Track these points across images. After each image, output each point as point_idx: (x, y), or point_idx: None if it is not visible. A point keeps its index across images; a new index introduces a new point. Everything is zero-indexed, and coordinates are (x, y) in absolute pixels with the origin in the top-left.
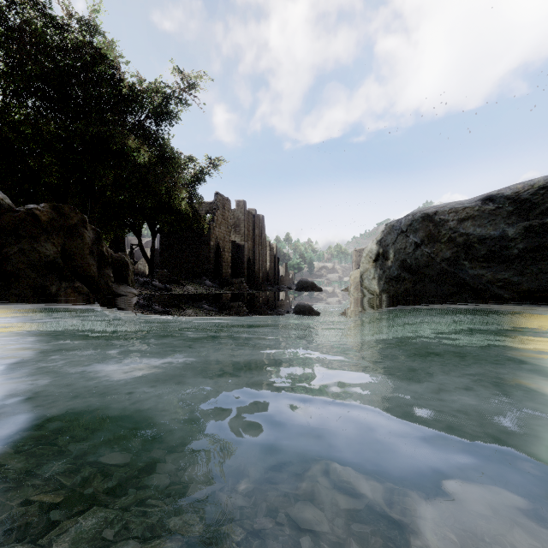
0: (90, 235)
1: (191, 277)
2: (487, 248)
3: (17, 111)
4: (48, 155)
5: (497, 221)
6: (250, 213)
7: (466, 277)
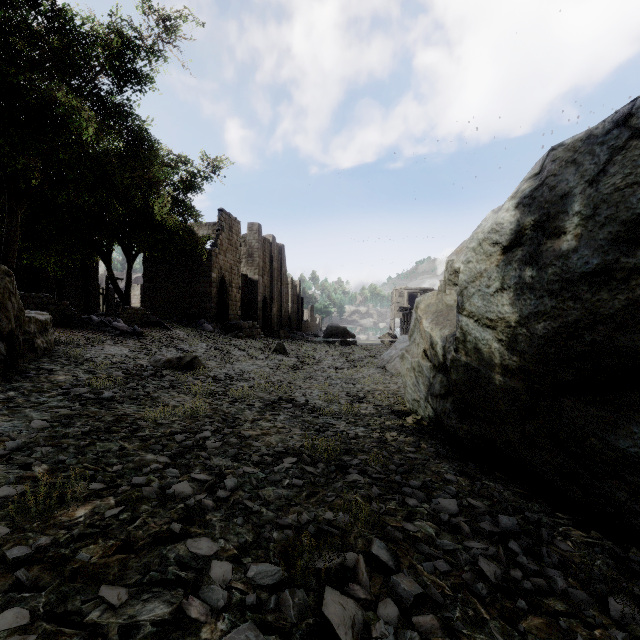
0: None
1: (185, 320)
2: None
3: None
4: None
5: None
6: (266, 241)
7: None
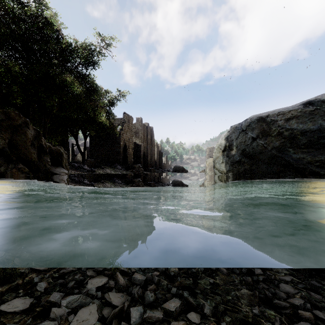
0: (31, 132)
1: (108, 164)
2: (307, 138)
3: None
4: (15, 86)
5: (316, 118)
6: (145, 125)
7: (290, 160)
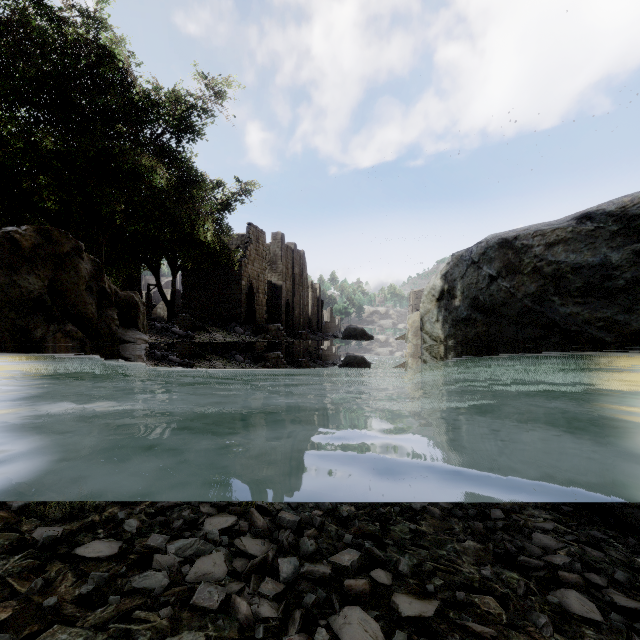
0: (87, 266)
1: (219, 323)
2: (584, 279)
3: (7, 122)
4: (44, 175)
5: (597, 244)
6: (289, 248)
7: (555, 317)
